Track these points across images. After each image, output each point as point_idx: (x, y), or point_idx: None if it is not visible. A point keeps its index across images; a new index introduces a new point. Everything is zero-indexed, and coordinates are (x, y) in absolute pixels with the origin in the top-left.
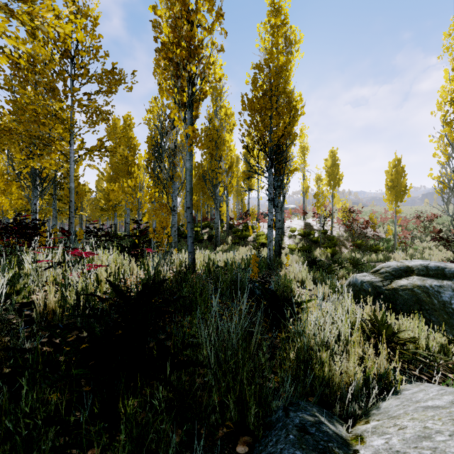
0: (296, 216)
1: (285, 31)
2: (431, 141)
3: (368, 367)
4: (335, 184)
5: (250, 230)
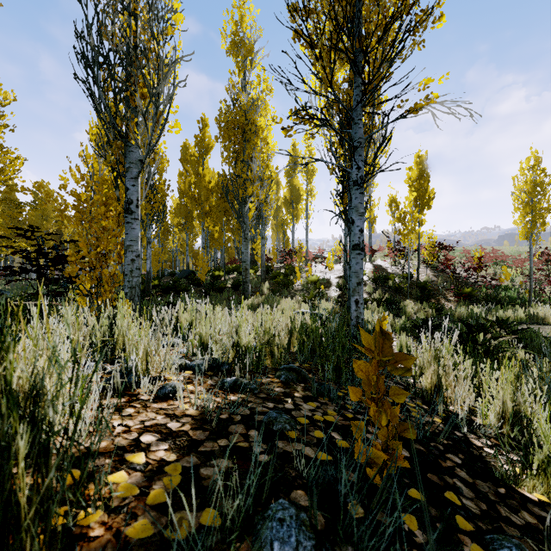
0: None
1: None
2: None
3: None
4: (423, 205)
5: (298, 273)
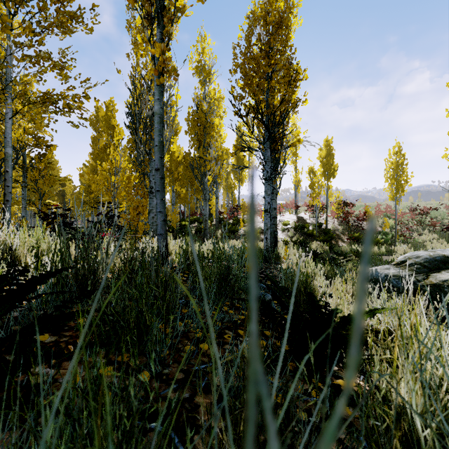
0: (288, 210)
1: None
2: (448, 116)
3: None
4: (330, 175)
5: (241, 223)
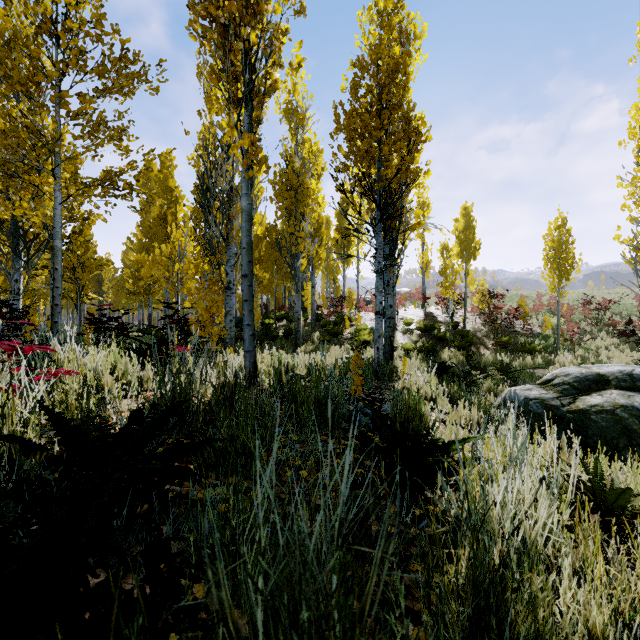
0: (412, 302)
1: (400, 20)
2: (620, 185)
3: (615, 595)
4: (469, 256)
5: (347, 322)
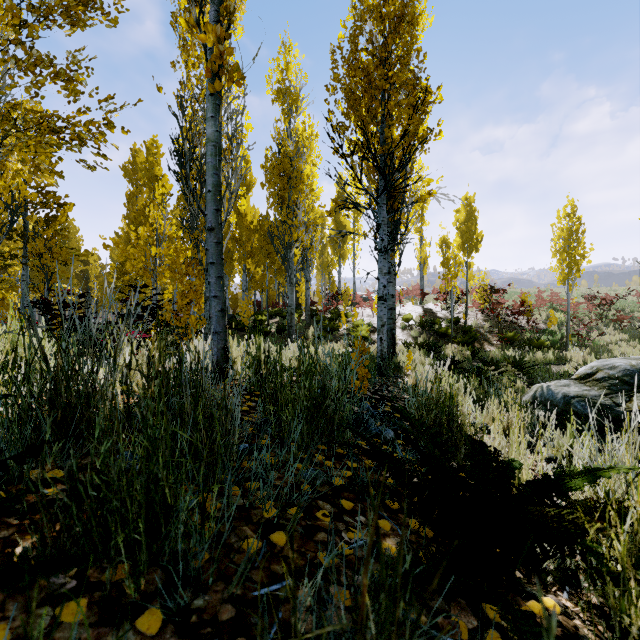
0: (409, 299)
1: None
2: None
3: None
4: (471, 248)
5: (343, 317)
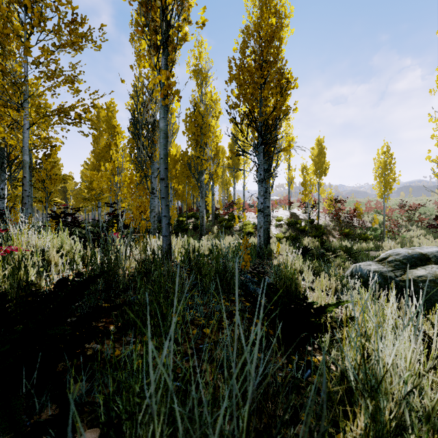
0: (281, 206)
1: (274, 5)
2: (431, 120)
3: None
4: (321, 173)
5: (236, 219)
